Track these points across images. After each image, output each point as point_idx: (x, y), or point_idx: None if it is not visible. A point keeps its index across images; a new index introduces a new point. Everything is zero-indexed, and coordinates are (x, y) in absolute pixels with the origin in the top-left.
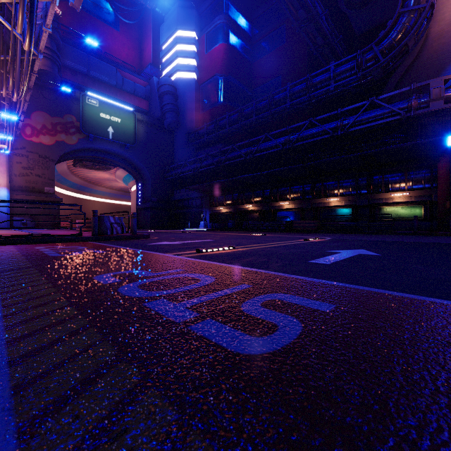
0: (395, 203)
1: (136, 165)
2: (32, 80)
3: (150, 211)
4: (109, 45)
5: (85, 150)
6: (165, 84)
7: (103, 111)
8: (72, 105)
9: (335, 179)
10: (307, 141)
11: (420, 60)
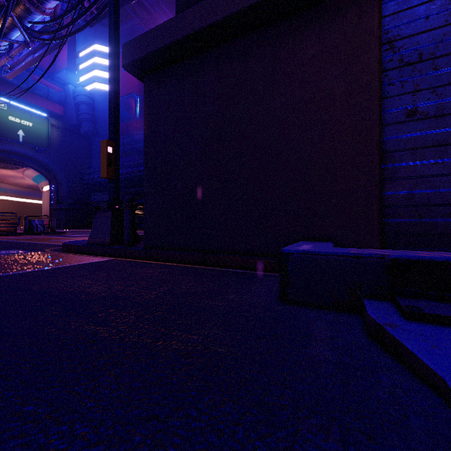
0: None
1: (49, 167)
2: None
3: (65, 212)
4: None
5: None
6: (82, 94)
7: (13, 114)
8: None
9: None
10: None
11: None
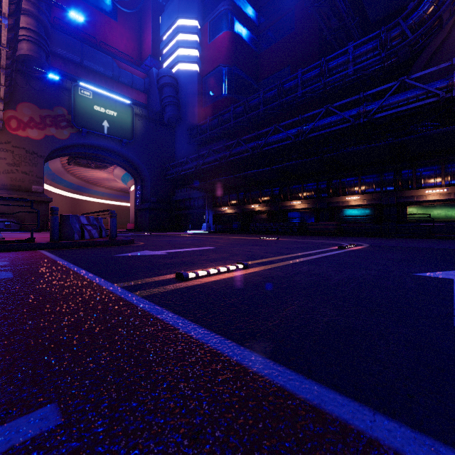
0: (429, 201)
1: (134, 162)
2: (3, 57)
3: (149, 212)
4: (106, 36)
5: (78, 146)
6: (165, 75)
7: (98, 104)
8: (63, 96)
9: (354, 175)
10: (323, 131)
11: (450, 40)
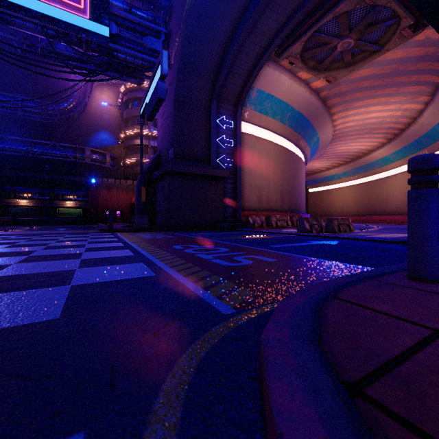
0: (68, 207)
1: None
2: None
3: None
4: None
5: None
6: None
7: None
8: None
9: (23, 185)
10: None
11: (80, 121)
